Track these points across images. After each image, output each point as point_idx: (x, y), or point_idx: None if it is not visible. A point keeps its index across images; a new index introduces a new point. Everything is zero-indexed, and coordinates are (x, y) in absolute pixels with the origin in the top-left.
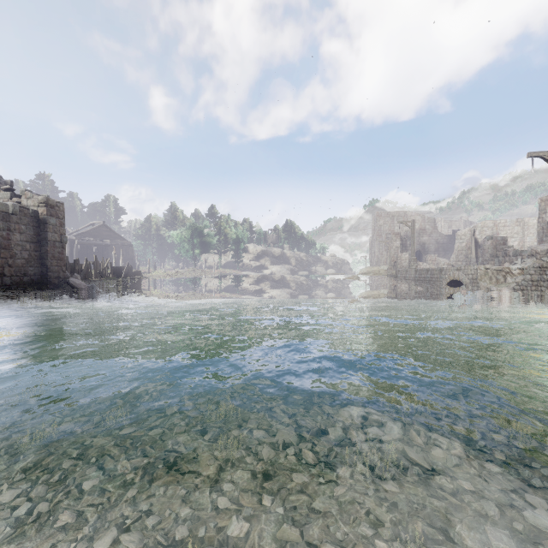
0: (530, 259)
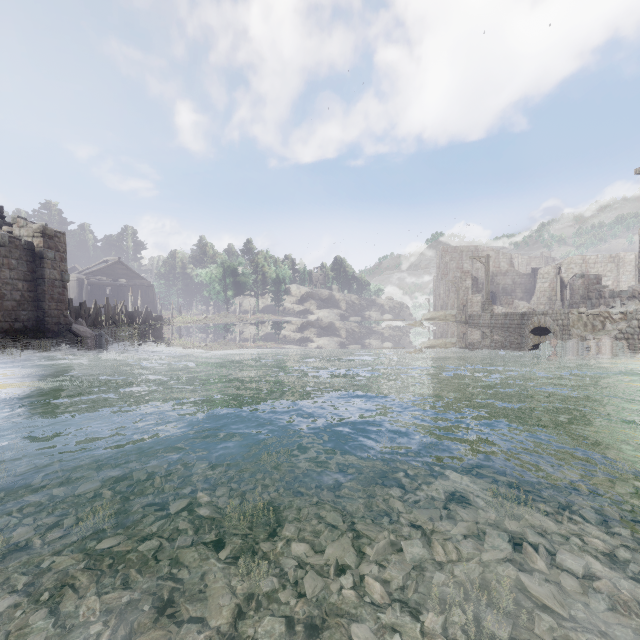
0: (632, 302)
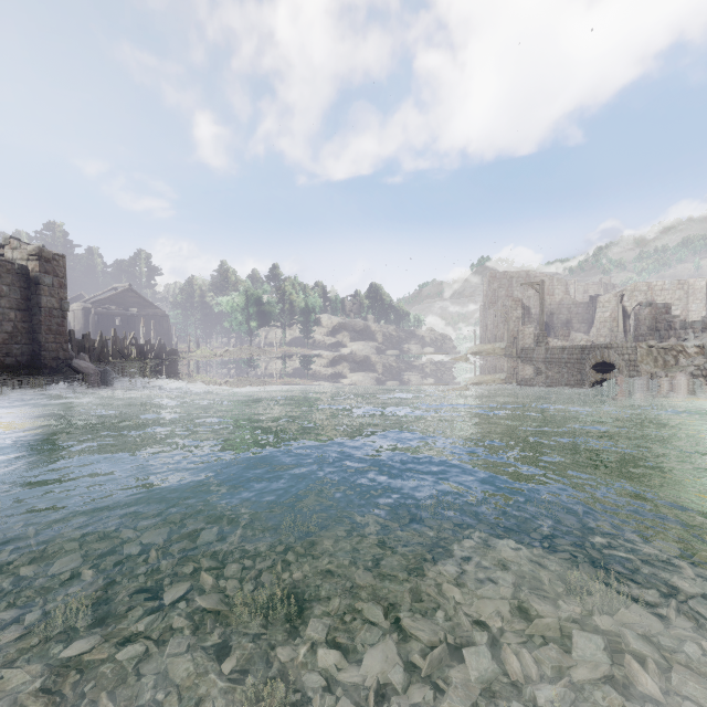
0: (706, 334)
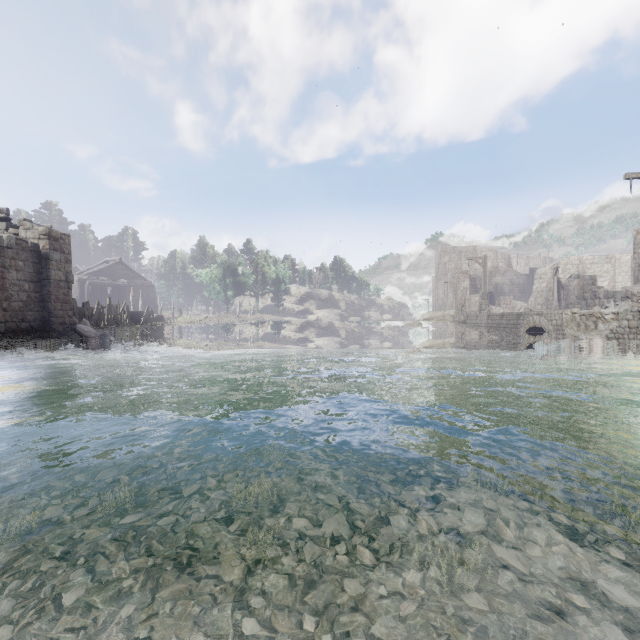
0: (625, 302)
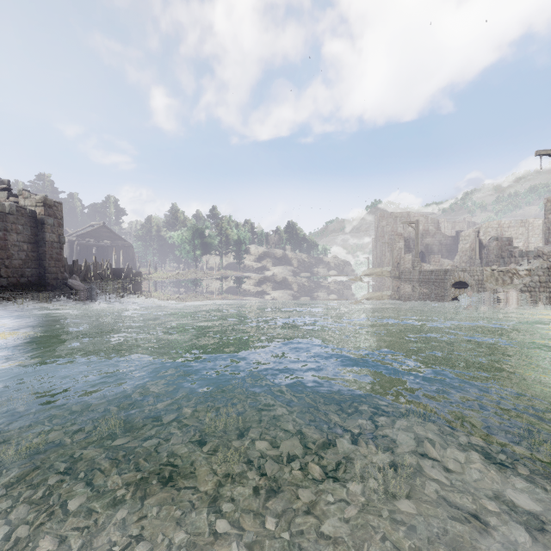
0: (536, 260)
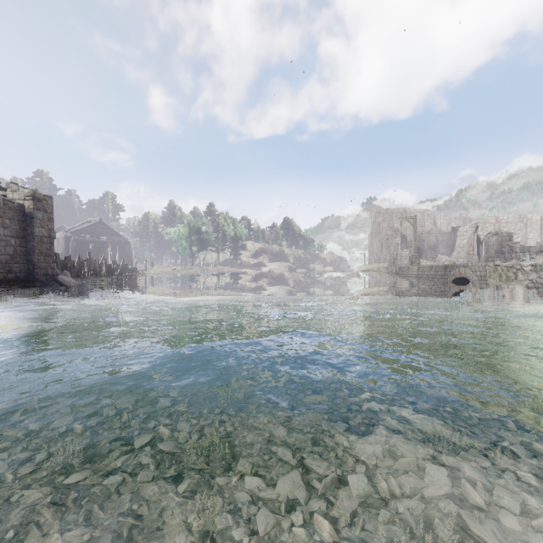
0: (539, 256)
